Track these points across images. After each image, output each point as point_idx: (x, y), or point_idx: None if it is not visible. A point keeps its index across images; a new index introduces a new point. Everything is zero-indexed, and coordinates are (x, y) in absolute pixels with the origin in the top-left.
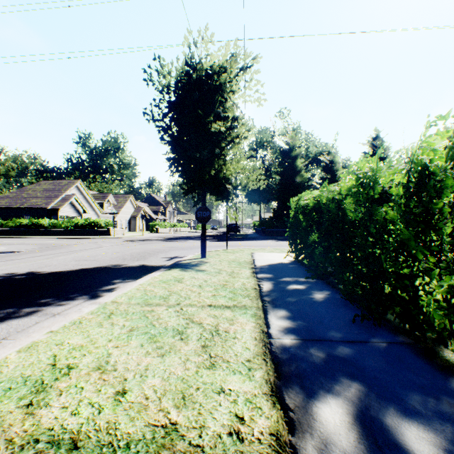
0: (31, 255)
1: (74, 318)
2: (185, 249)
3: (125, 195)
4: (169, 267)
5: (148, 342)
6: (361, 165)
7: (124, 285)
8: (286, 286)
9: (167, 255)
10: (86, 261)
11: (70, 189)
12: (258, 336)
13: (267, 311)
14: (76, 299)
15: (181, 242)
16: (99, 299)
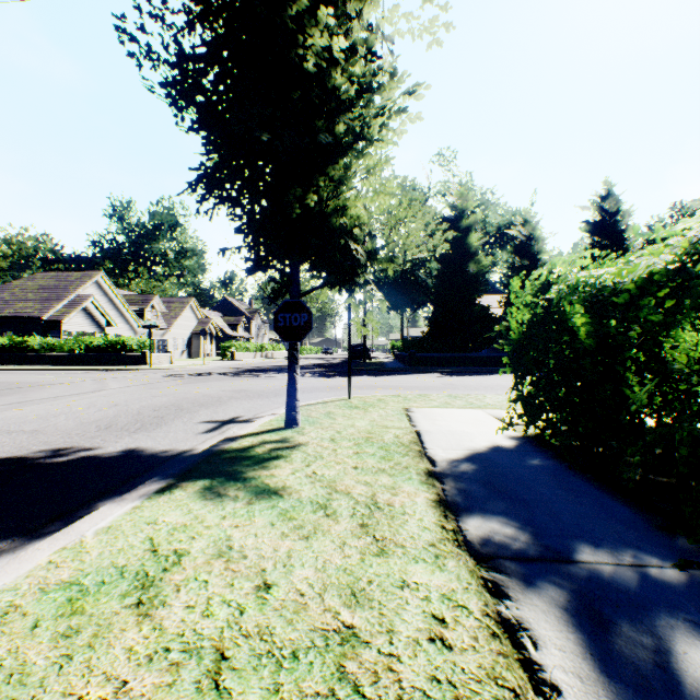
0: None
1: None
2: (264, 396)
3: (183, 298)
4: (177, 473)
5: None
6: None
7: None
8: (665, 657)
9: (217, 412)
10: (6, 435)
11: (84, 286)
12: None
13: None
14: None
15: (264, 380)
16: None
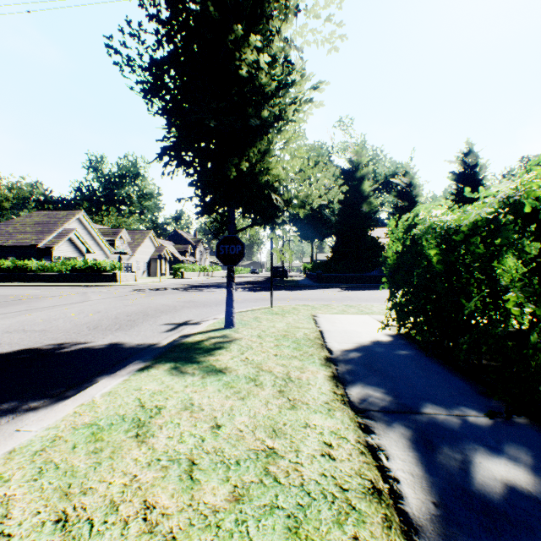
0: None
1: None
2: (208, 305)
3: (144, 231)
4: (151, 359)
5: None
6: None
7: (1, 430)
8: (467, 464)
9: (174, 317)
10: (23, 333)
11: (69, 221)
12: None
13: None
14: None
15: (207, 293)
16: None
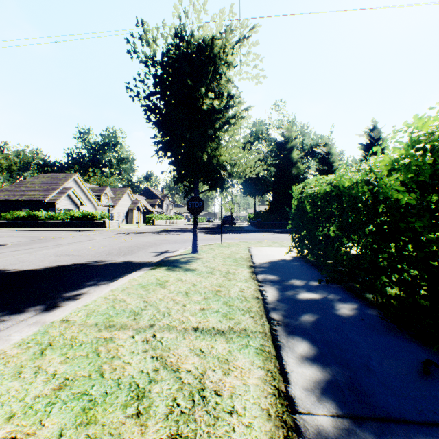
0: (12, 249)
1: None
2: (178, 242)
3: (123, 188)
4: (154, 265)
5: (75, 426)
6: (420, 125)
7: (96, 289)
8: (297, 293)
9: (157, 249)
10: (67, 256)
11: (68, 181)
12: (273, 407)
13: (278, 342)
14: (25, 312)
15: (175, 235)
16: (47, 315)
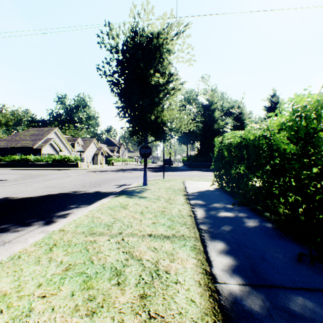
0: (13, 183)
1: (15, 250)
2: (132, 178)
3: (90, 138)
4: (117, 194)
5: (80, 290)
6: (298, 100)
7: (78, 210)
8: (217, 213)
9: (118, 182)
10: (54, 188)
11: (50, 134)
12: (202, 280)
13: (205, 243)
14: (32, 225)
15: (130, 173)
16: (49, 226)
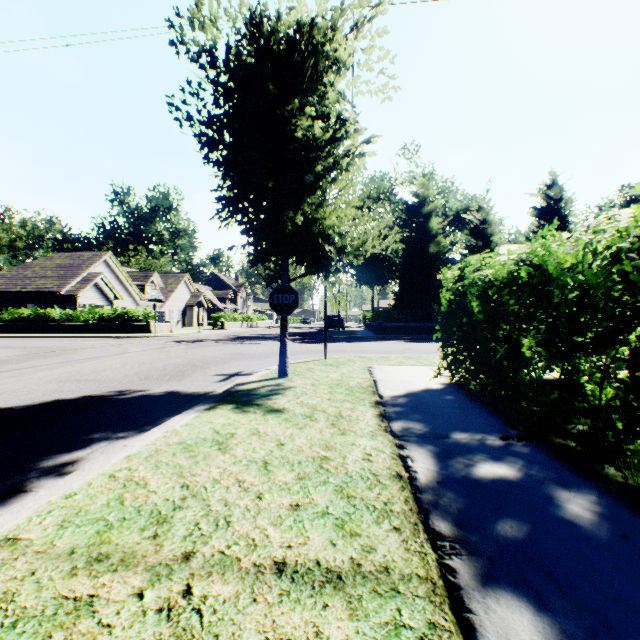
0: None
1: None
2: (257, 357)
3: (178, 274)
4: (214, 401)
5: None
6: None
7: (105, 450)
8: (471, 465)
9: (224, 369)
10: (77, 382)
11: (95, 264)
12: None
13: (467, 612)
14: None
15: (254, 345)
16: None
